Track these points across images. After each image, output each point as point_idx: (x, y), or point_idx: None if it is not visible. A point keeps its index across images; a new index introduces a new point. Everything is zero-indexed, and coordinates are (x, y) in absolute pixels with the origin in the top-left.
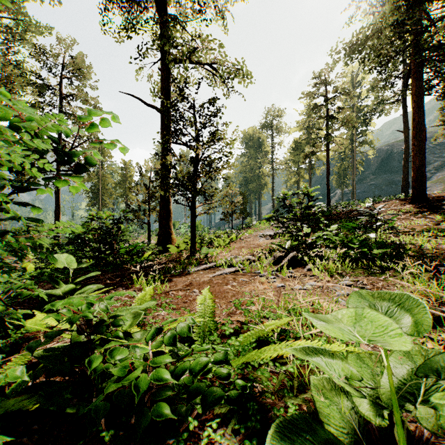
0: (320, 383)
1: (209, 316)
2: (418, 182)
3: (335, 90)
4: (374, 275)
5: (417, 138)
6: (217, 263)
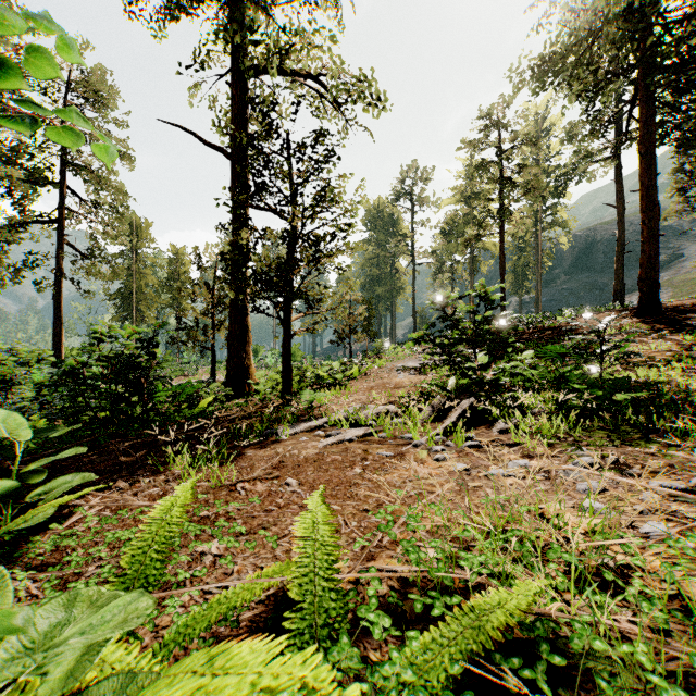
0: None
1: (326, 577)
2: (647, 283)
3: (513, 139)
4: (635, 444)
5: (646, 212)
6: (331, 418)
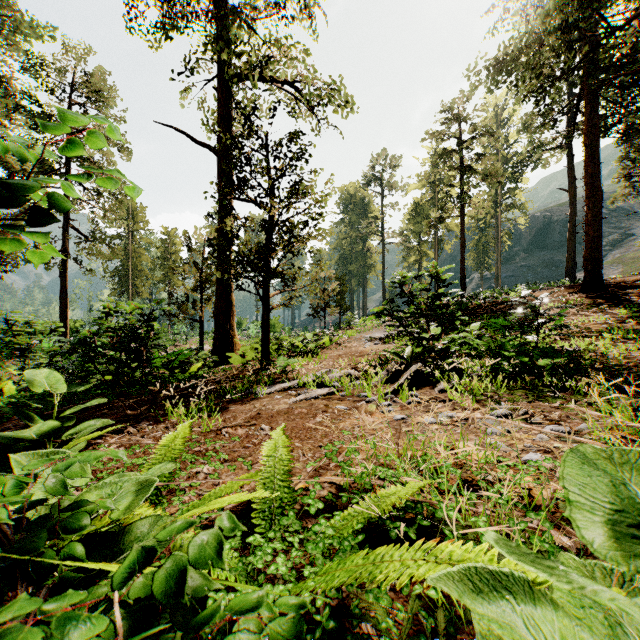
0: (492, 629)
1: (282, 479)
2: (591, 262)
3: (473, 130)
4: (544, 400)
5: (590, 198)
6: (301, 380)
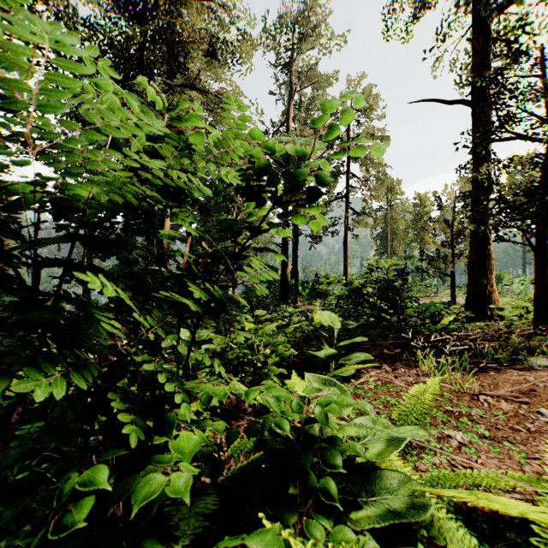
0: None
1: None
2: None
3: None
4: None
5: None
6: None
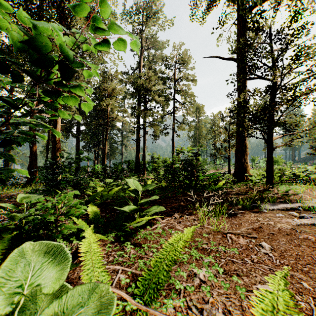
0: None
1: None
2: None
3: None
4: None
5: None
6: (304, 205)
